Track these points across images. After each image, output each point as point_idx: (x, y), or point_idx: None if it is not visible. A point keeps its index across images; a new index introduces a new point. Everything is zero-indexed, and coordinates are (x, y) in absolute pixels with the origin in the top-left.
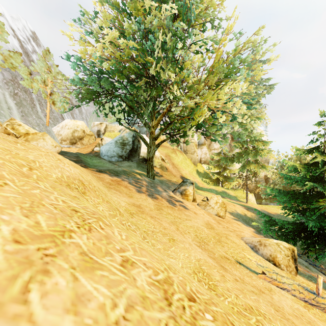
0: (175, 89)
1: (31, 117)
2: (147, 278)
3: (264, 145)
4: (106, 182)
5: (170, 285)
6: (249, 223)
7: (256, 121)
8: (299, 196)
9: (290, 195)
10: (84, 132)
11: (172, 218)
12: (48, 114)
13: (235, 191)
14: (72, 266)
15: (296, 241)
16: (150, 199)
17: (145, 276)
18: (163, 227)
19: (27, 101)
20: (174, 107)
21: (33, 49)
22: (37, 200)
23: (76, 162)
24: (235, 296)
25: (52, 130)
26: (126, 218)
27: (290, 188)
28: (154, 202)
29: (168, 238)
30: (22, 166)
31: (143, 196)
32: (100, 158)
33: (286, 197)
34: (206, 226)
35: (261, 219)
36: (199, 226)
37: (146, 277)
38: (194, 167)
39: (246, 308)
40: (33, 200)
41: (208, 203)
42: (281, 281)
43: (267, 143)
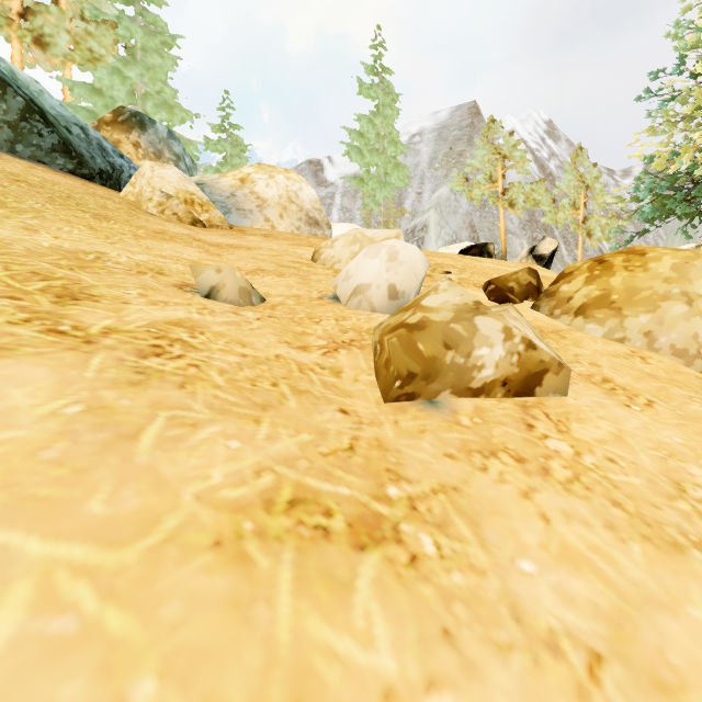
0: None
1: (555, 269)
2: None
3: None
4: None
5: None
6: None
7: None
8: None
9: None
10: None
11: None
12: (579, 257)
13: None
14: None
15: None
16: None
17: None
18: None
19: None
20: None
21: (549, 153)
22: None
23: None
24: None
25: None
26: None
27: None
28: None
29: None
30: None
31: None
32: None
33: None
34: None
35: None
36: None
37: None
38: None
39: None
40: None
41: None
42: None
43: None
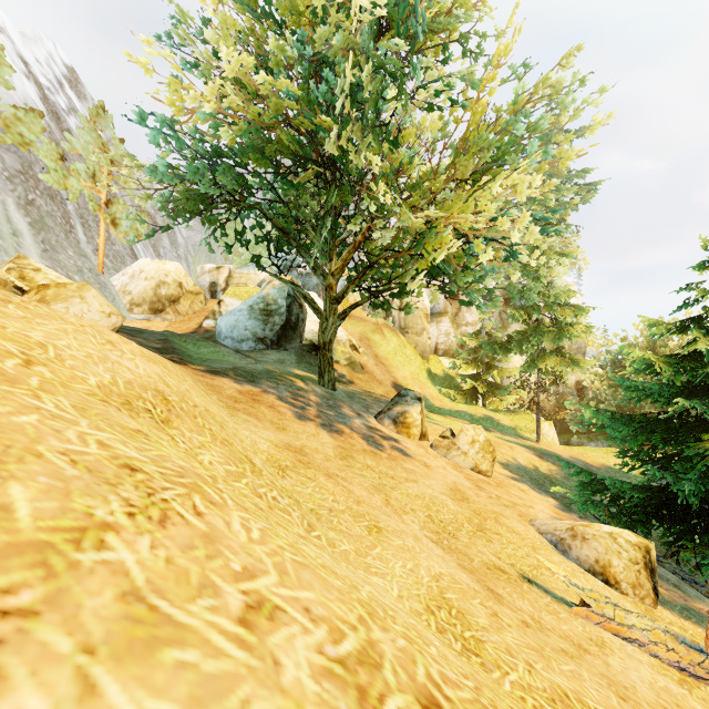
0: (381, 188)
1: (65, 254)
2: (312, 656)
3: (576, 316)
4: (226, 396)
5: (374, 669)
6: (545, 488)
7: (561, 261)
8: (657, 428)
9: (636, 425)
10: (181, 287)
11: (375, 478)
12: (101, 248)
13: (512, 417)
14: (84, 644)
15: (650, 528)
16: (325, 434)
17: (308, 648)
18: (355, 500)
19: (56, 217)
20: (380, 231)
21: (69, 105)
22: (23, 444)
23: (161, 352)
24: (525, 667)
25: (110, 282)
26: (267, 481)
27: (633, 409)
28: (335, 441)
29: (367, 524)
30: (4, 356)
31: (311, 427)
32: (216, 343)
33: (627, 430)
34: (450, 496)
35: (570, 477)
36: (435, 496)
37: (311, 653)
38: (422, 363)
39: (555, 697)
40: (12, 442)
41: (455, 443)
42: (625, 624)
43: (584, 311)
